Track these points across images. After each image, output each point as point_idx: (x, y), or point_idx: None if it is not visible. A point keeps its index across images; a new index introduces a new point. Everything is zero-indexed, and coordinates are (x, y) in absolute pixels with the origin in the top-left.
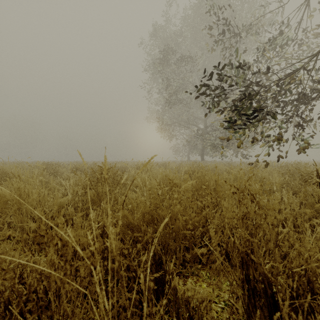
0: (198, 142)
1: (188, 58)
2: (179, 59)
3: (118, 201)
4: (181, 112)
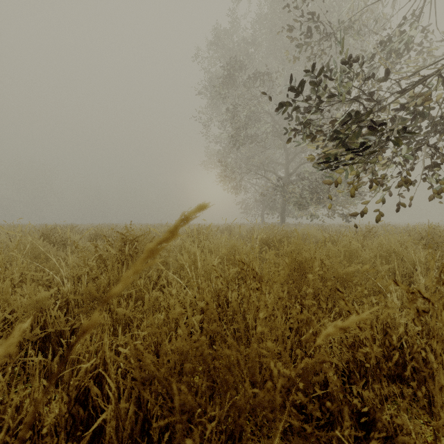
0: (276, 197)
1: (263, 75)
2: (249, 77)
3: (145, 299)
4: (252, 154)
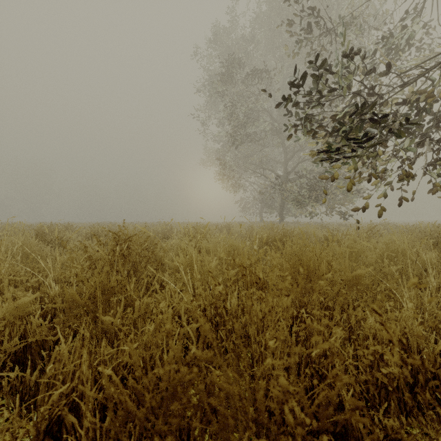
0: (274, 196)
1: (262, 73)
2: (248, 75)
3: (135, 306)
4: (250, 152)
